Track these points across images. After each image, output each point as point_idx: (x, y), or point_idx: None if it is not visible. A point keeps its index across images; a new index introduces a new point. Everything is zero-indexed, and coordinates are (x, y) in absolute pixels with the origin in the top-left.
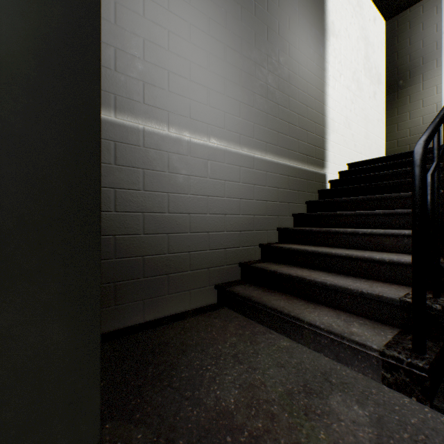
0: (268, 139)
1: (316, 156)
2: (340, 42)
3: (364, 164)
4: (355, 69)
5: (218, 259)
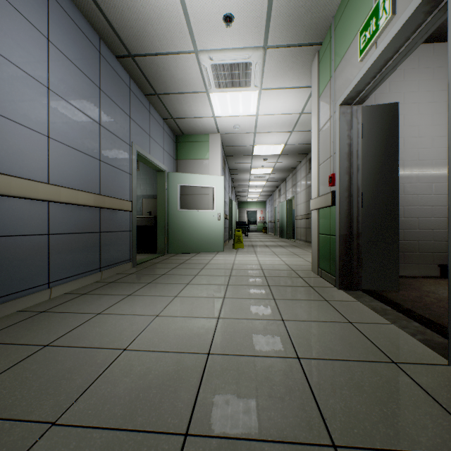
0: None
1: None
2: None
3: None
4: None
5: (441, 247)
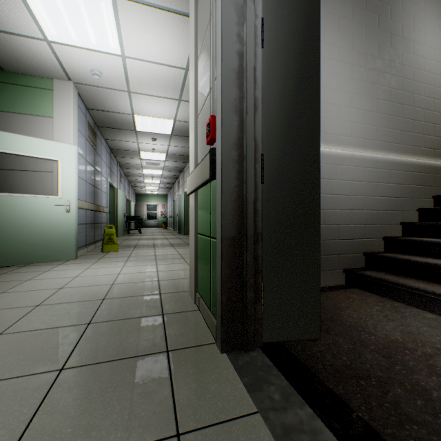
0: (390, 139)
1: None
2: None
3: None
4: None
5: (346, 247)
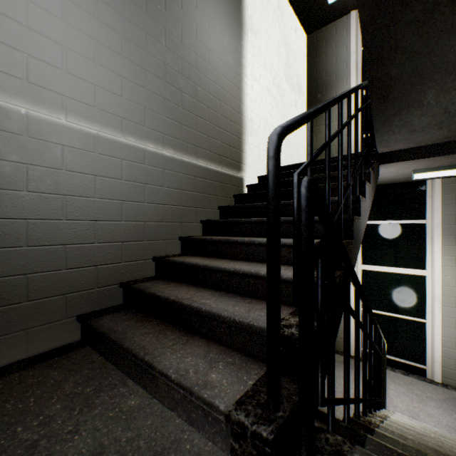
0: (166, 130)
1: (232, 157)
2: (260, 41)
3: (282, 170)
4: (276, 74)
5: (84, 280)
